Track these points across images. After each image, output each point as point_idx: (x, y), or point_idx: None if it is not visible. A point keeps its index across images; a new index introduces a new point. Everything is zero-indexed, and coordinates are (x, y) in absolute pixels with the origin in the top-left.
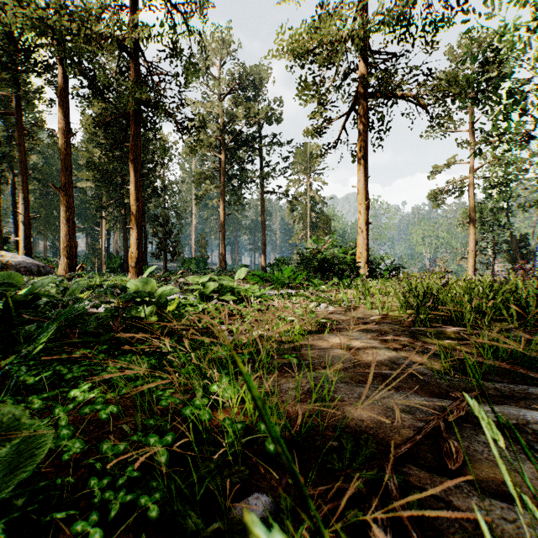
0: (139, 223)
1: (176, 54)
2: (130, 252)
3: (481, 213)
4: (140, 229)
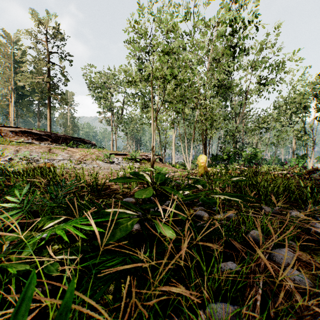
0: None
1: None
2: None
3: None
4: None
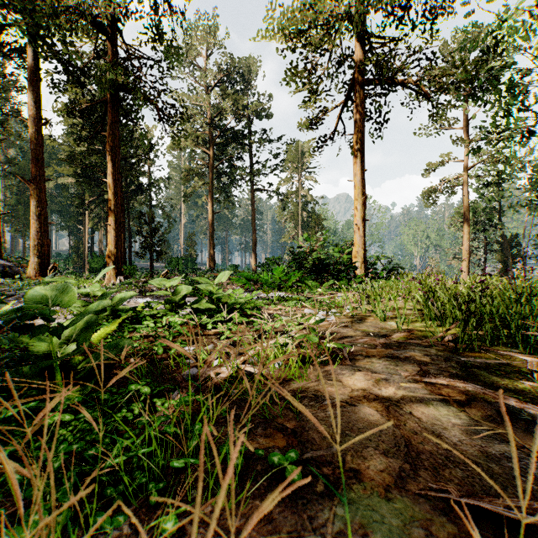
0: (118, 219)
1: (160, 38)
2: (108, 251)
3: (473, 212)
4: (119, 226)
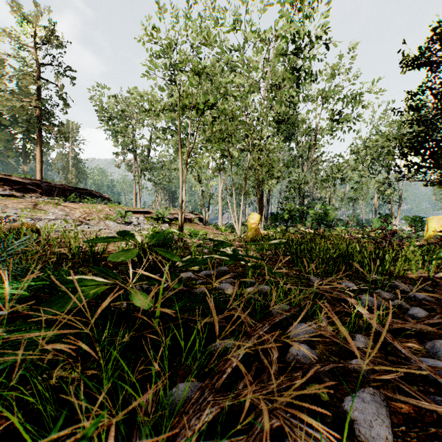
0: None
1: None
2: None
3: None
4: None
